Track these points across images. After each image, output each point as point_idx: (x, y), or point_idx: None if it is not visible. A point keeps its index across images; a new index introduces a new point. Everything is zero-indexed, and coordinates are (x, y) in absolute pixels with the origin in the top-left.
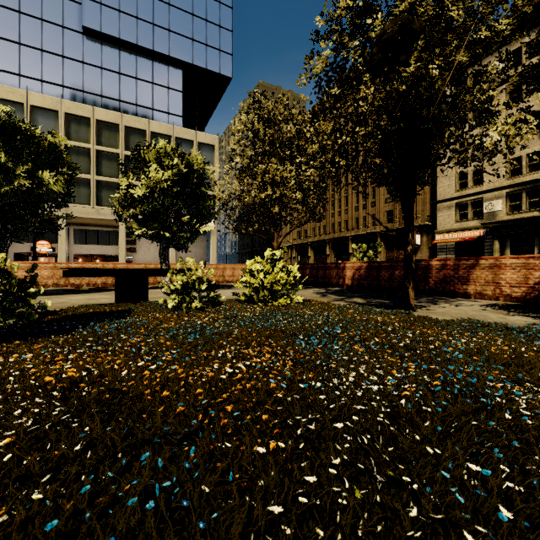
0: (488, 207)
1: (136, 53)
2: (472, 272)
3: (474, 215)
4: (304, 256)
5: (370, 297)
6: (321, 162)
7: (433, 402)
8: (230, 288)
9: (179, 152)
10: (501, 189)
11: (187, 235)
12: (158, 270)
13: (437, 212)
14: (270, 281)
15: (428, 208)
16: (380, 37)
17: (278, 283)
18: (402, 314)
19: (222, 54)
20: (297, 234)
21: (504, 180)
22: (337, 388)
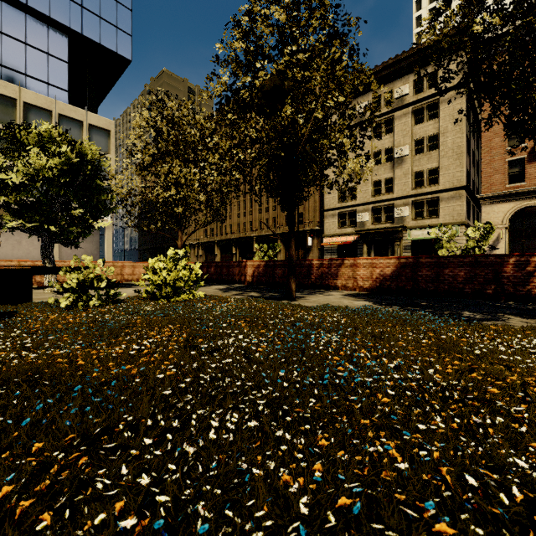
0: (360, 218)
1: (0, 1)
2: (339, 270)
3: (351, 223)
4: (210, 255)
5: (265, 291)
6: (224, 169)
7: (275, 349)
8: (130, 286)
9: (68, 139)
10: (368, 204)
11: (79, 230)
12: (44, 268)
13: (324, 219)
14: (173, 278)
15: (318, 215)
16: (262, 88)
17: (181, 280)
18: (283, 303)
19: (119, 32)
20: (204, 232)
21: (370, 197)
22: (218, 349)
